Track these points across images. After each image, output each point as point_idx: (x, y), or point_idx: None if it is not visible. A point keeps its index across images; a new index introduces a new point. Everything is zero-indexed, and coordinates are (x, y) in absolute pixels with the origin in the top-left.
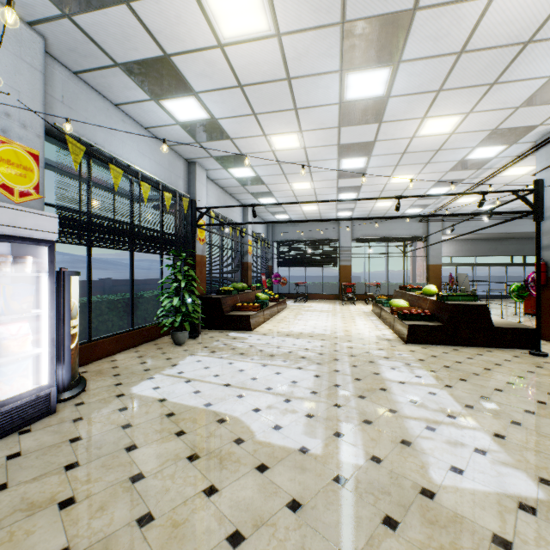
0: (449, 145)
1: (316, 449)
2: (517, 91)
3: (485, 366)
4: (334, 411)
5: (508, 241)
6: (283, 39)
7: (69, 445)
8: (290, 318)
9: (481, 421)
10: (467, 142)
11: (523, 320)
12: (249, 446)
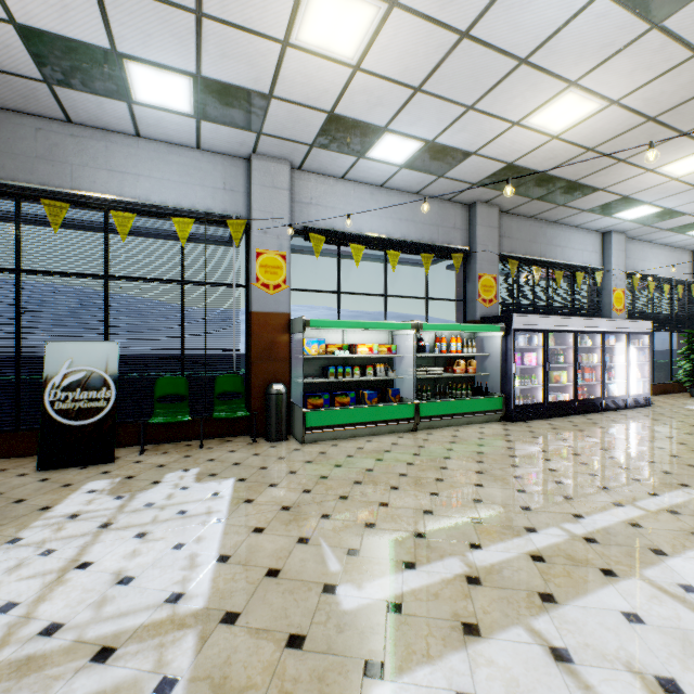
0: None
1: None
2: None
3: None
4: None
5: None
6: None
7: (674, 412)
8: None
9: None
10: None
11: None
12: None
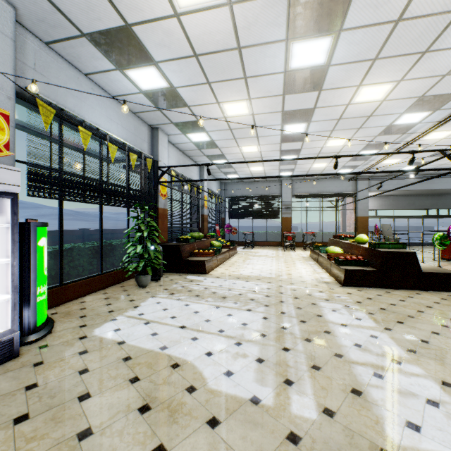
0: (379, 112)
1: (268, 399)
2: (446, 59)
3: (418, 308)
4: (283, 355)
5: (424, 197)
6: (234, 7)
7: (23, 393)
8: (240, 262)
9: (426, 367)
10: (395, 108)
11: (442, 265)
12: (201, 395)
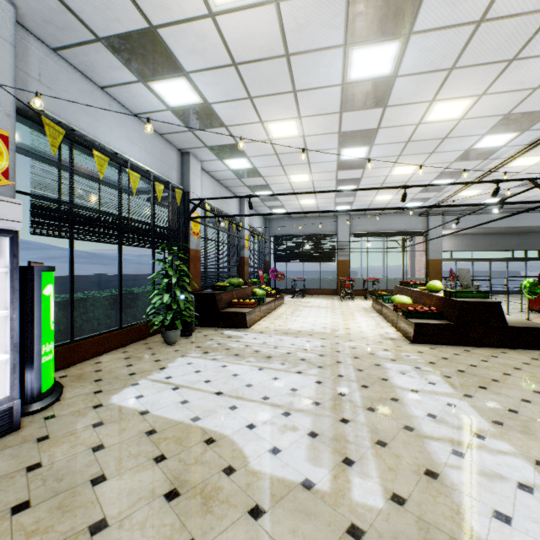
0: (456, 133)
1: (323, 482)
2: (538, 69)
3: (504, 370)
4: (341, 428)
5: (509, 236)
6: (281, 5)
7: (24, 475)
8: (288, 314)
9: (516, 443)
10: (476, 129)
11: (531, 318)
12: (241, 478)
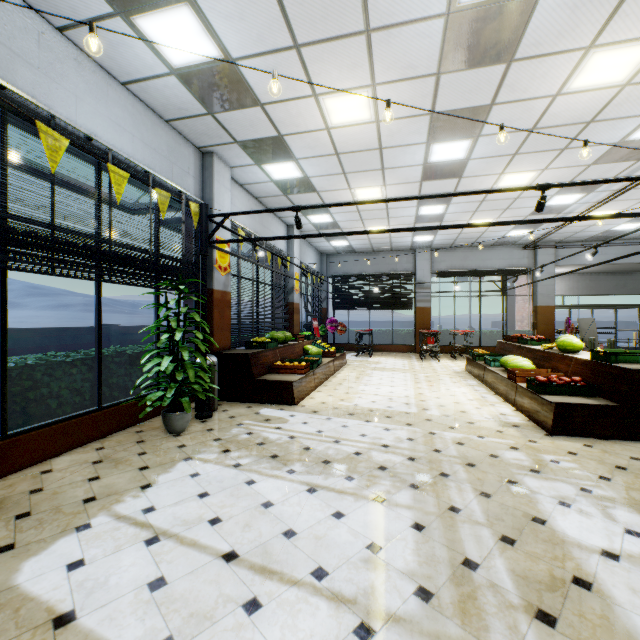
0: (610, 111)
1: None
2: None
3: None
4: None
5: None
6: None
7: None
8: (353, 381)
9: None
10: None
11: None
12: None
